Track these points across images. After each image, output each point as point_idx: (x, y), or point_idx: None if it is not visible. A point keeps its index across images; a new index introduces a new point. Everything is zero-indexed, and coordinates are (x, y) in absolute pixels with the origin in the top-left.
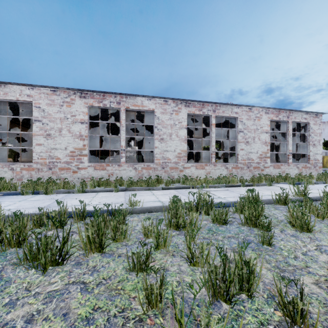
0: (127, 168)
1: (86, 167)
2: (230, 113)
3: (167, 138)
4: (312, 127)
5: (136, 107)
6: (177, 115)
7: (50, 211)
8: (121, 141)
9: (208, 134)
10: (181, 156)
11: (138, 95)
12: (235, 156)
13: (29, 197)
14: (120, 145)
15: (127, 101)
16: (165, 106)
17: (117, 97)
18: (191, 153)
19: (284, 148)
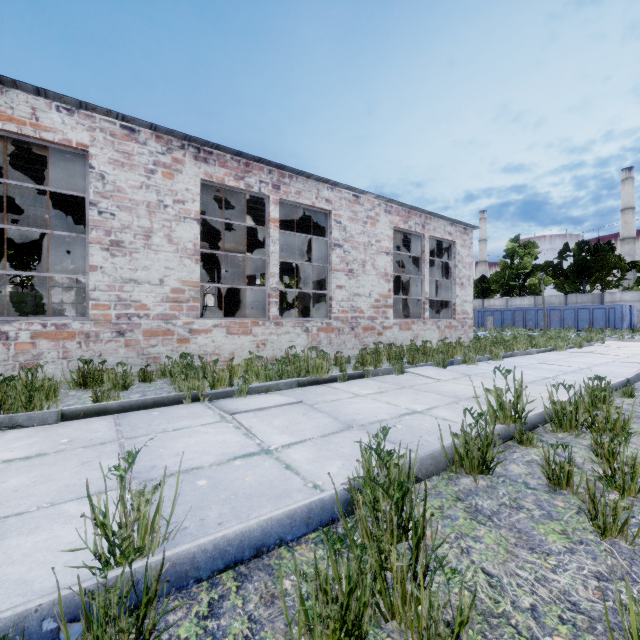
0: None
1: None
2: (315, 198)
3: (137, 243)
4: (460, 252)
5: (6, 123)
6: (169, 178)
7: None
8: None
9: None
10: (184, 299)
11: (14, 82)
12: (326, 301)
13: None
14: None
15: None
16: (127, 144)
17: None
18: (236, 296)
19: (413, 290)
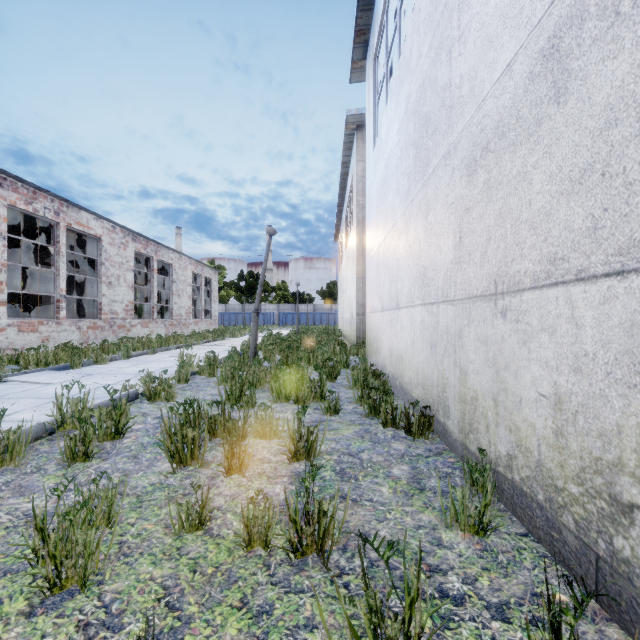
0: (69, 328)
1: (5, 328)
2: (168, 258)
3: (116, 283)
4: (214, 284)
5: (80, 227)
6: (125, 250)
7: None
8: (61, 280)
9: (81, 268)
10: (129, 310)
11: (88, 210)
12: (168, 310)
13: (104, 367)
14: (55, 287)
15: (69, 214)
16: (113, 234)
17: (55, 202)
18: None
19: None
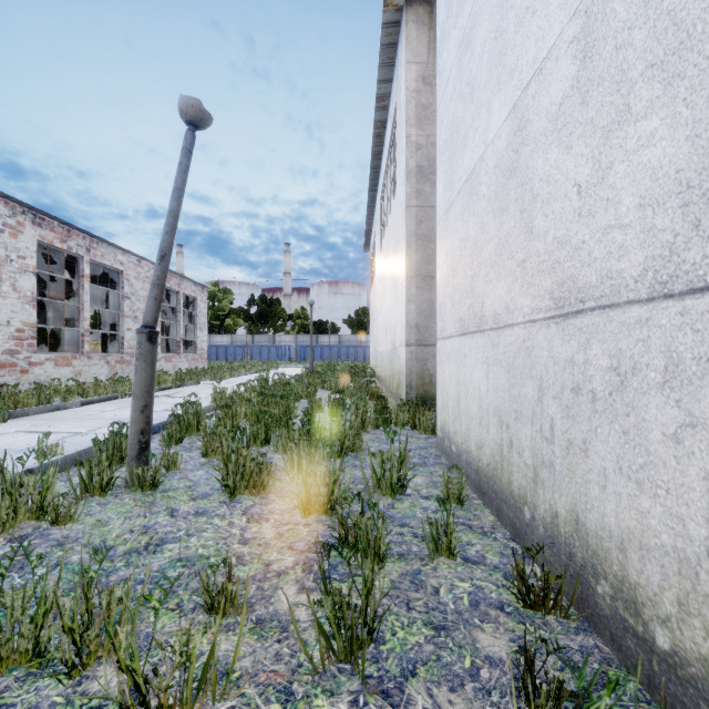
0: None
1: None
2: (114, 260)
3: None
4: (200, 305)
5: None
6: (14, 237)
7: (192, 414)
8: None
9: None
10: (25, 337)
11: None
12: (116, 340)
13: None
14: None
15: None
16: None
17: None
18: None
19: None
